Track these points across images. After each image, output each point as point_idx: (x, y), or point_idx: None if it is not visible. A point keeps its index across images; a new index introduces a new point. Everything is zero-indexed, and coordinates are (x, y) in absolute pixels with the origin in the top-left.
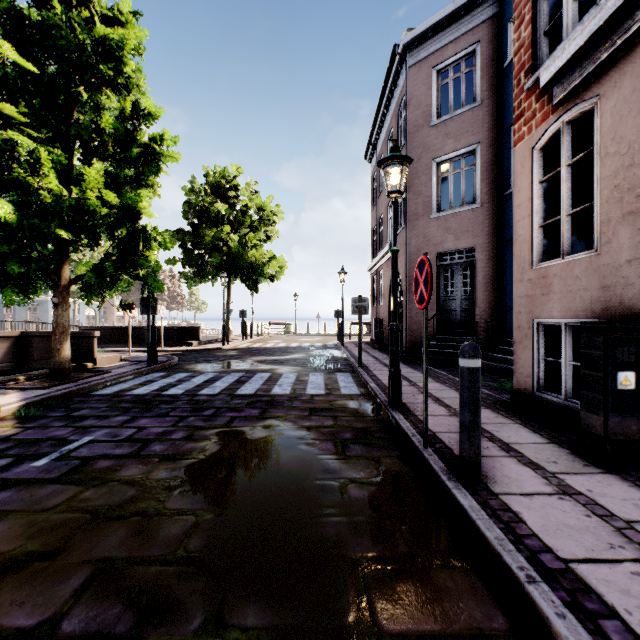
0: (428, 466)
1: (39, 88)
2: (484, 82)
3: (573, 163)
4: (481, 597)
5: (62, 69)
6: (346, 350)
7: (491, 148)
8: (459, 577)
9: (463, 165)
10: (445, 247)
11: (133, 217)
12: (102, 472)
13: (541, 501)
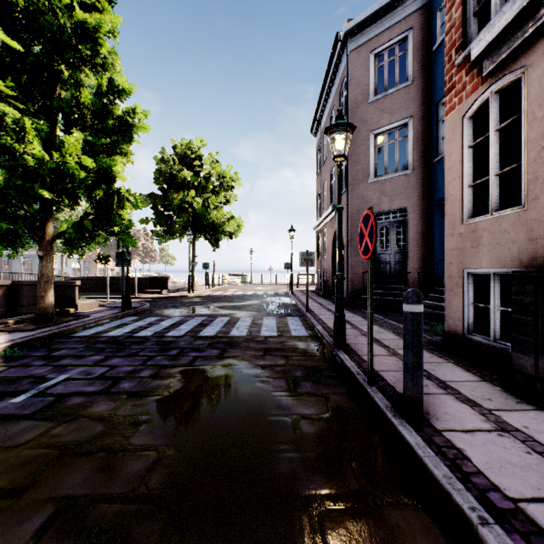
0: (373, 403)
1: (25, 66)
2: (415, 64)
3: (501, 128)
4: (434, 538)
5: (45, 49)
6: (295, 297)
7: (421, 121)
8: (410, 516)
9: (397, 136)
10: (381, 208)
11: (108, 180)
12: (74, 408)
13: (482, 438)
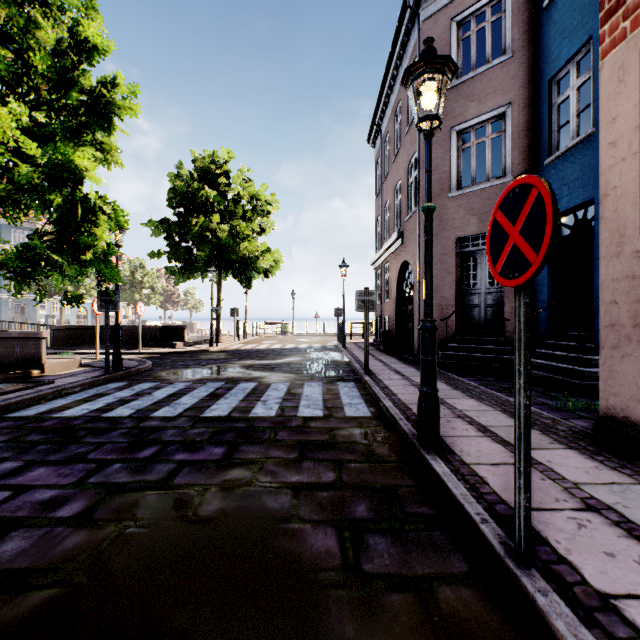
0: (548, 628)
1: None
2: (516, 29)
3: None
4: None
5: None
6: (348, 352)
7: (525, 109)
8: None
9: (489, 132)
10: (467, 231)
11: (71, 181)
12: None
13: None
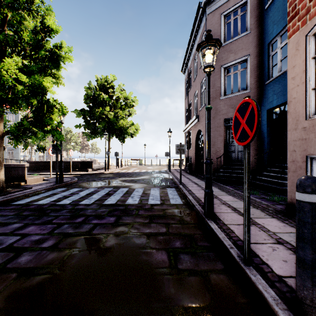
0: (255, 289)
1: None
2: (252, 19)
3: None
4: None
5: None
6: (172, 174)
7: (256, 57)
8: None
9: (239, 68)
10: (229, 115)
11: (41, 93)
12: None
13: None
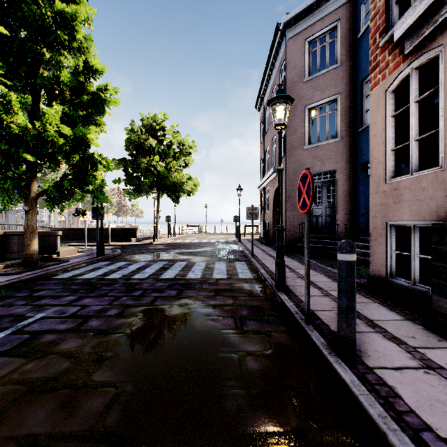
0: (310, 340)
1: (12, 48)
2: (343, 49)
3: (420, 100)
4: None
5: (30, 35)
6: (242, 245)
7: (348, 97)
8: None
9: (327, 110)
10: (314, 170)
11: (84, 146)
12: (45, 345)
13: (410, 375)
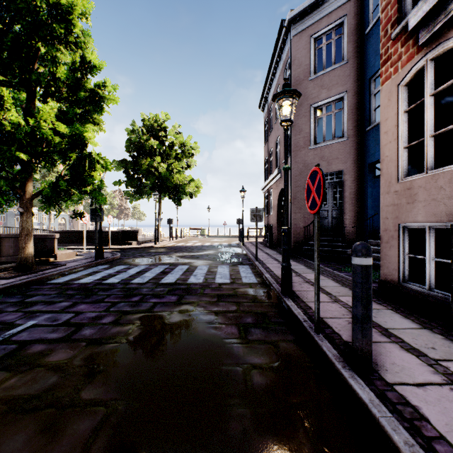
0: (321, 351)
1: (5, 42)
2: (350, 45)
3: (436, 93)
4: None
5: (24, 28)
6: (245, 248)
7: (355, 95)
8: None
9: (334, 109)
10: None
11: (81, 145)
12: (33, 357)
13: (435, 393)
